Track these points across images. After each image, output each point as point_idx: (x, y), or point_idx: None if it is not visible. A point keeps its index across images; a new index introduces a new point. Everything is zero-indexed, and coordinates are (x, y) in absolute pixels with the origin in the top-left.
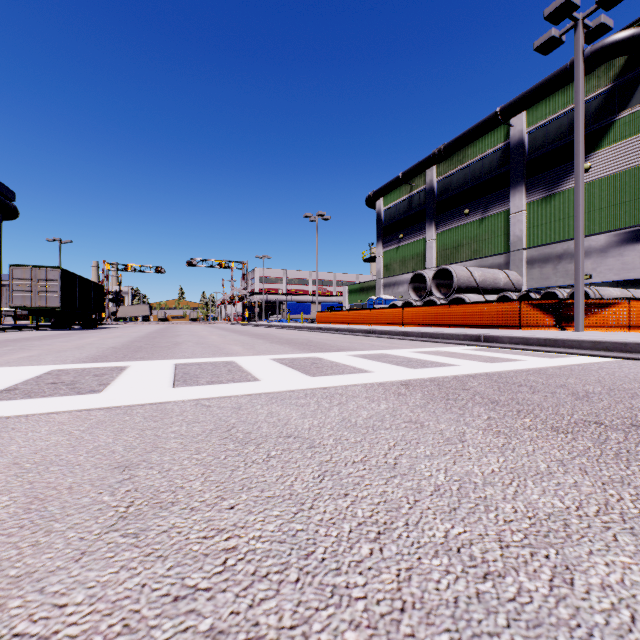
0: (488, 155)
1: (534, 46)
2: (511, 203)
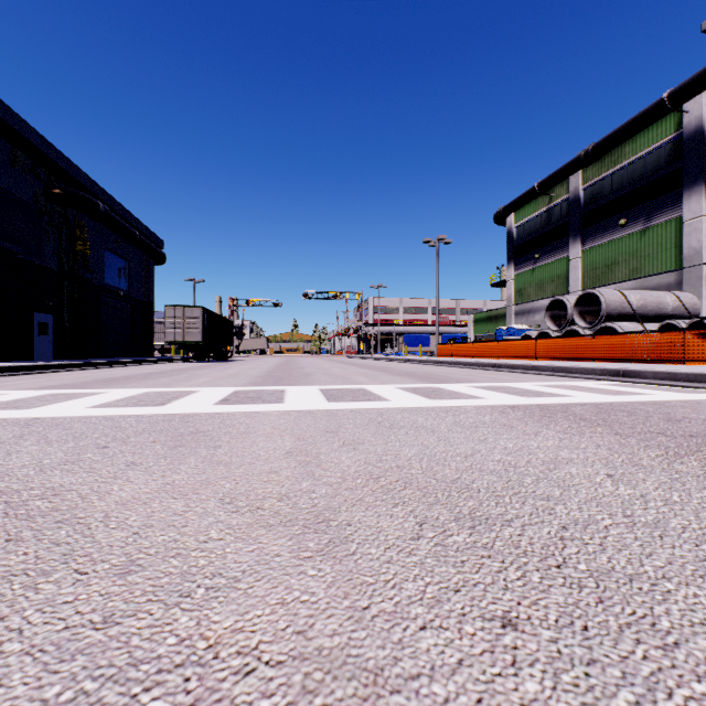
0: (652, 151)
1: (702, 28)
2: (685, 208)
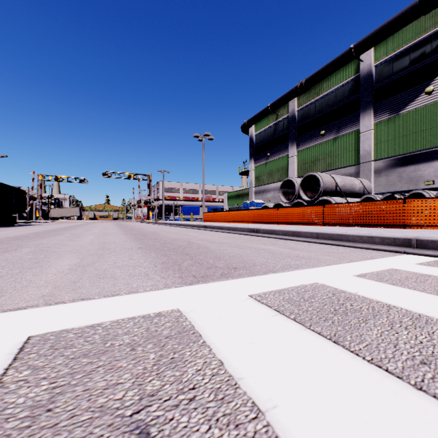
0: (340, 87)
1: None
2: (361, 124)
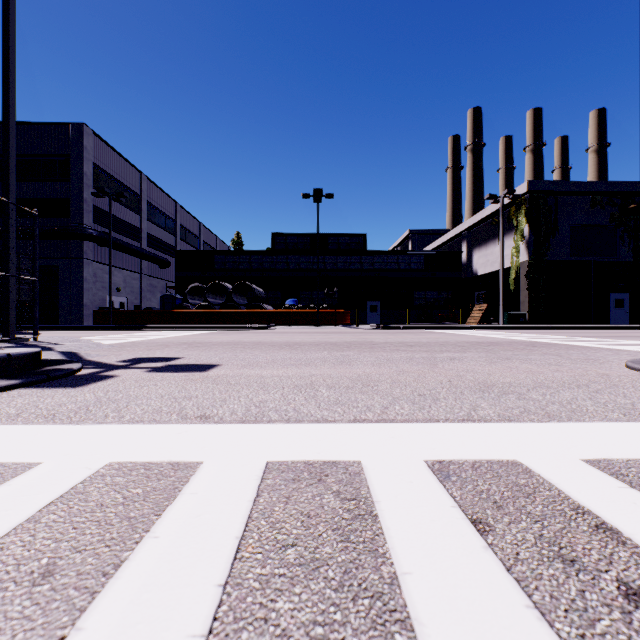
0: None
1: None
2: None
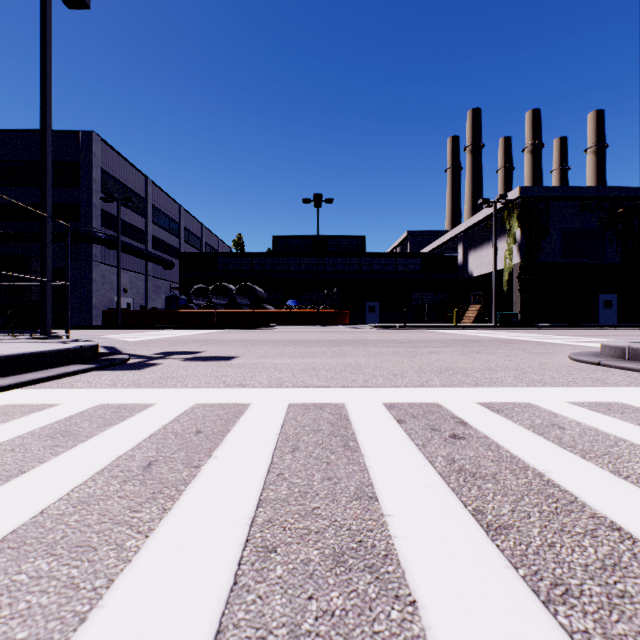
0: None
1: None
2: None
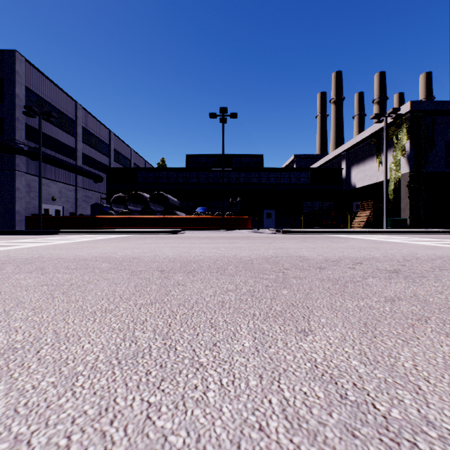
0: None
1: None
2: None
